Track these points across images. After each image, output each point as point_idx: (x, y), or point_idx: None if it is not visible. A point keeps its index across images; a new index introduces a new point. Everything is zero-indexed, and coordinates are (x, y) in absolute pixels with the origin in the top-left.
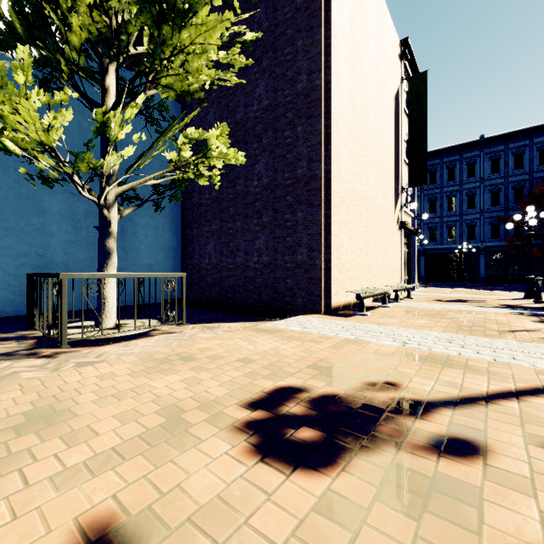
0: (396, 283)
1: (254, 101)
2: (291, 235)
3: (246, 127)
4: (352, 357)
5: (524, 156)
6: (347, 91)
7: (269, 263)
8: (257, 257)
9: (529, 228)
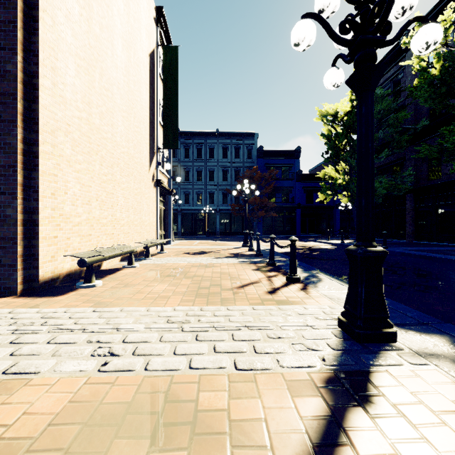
0: (151, 238)
1: None
2: None
3: None
4: None
5: (240, 151)
6: None
7: None
8: None
9: (245, 195)
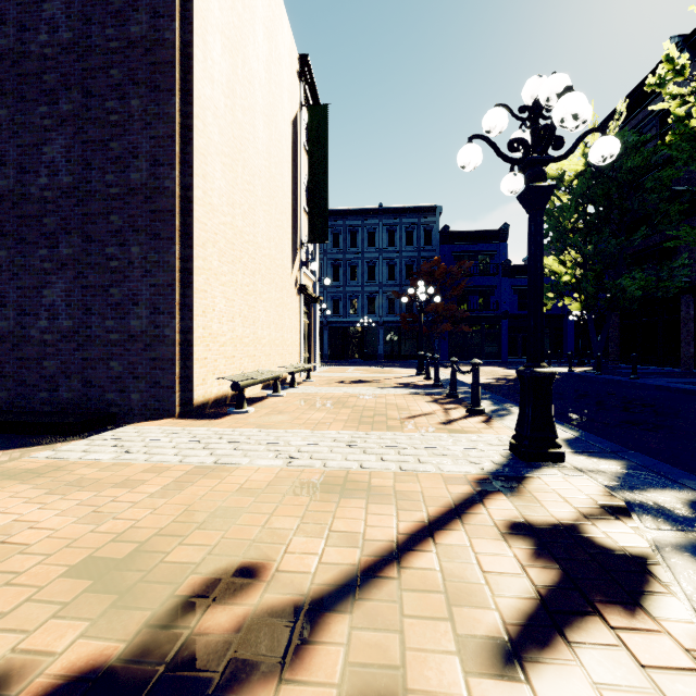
0: (294, 362)
1: (41, 25)
2: (120, 283)
3: (23, 68)
4: (194, 510)
5: (414, 234)
6: (221, 75)
7: (73, 333)
8: (48, 321)
9: (420, 303)
